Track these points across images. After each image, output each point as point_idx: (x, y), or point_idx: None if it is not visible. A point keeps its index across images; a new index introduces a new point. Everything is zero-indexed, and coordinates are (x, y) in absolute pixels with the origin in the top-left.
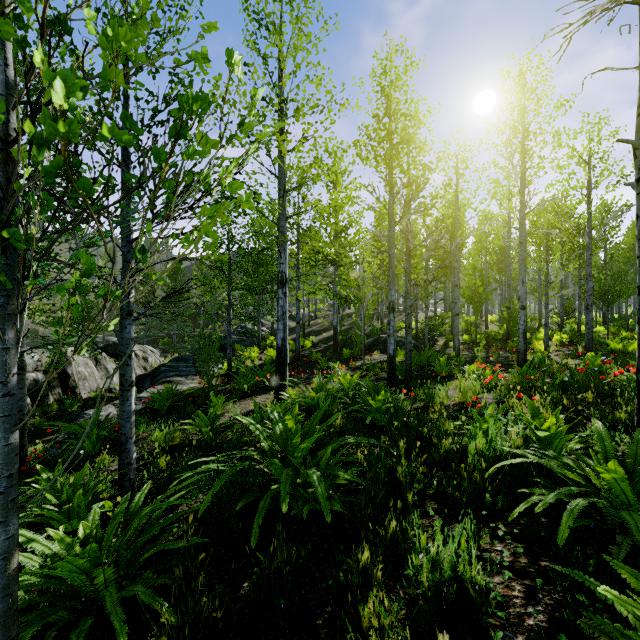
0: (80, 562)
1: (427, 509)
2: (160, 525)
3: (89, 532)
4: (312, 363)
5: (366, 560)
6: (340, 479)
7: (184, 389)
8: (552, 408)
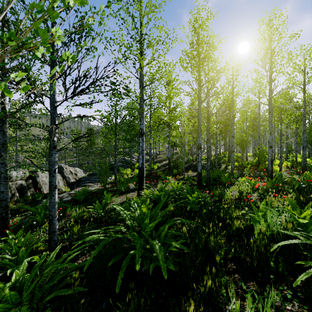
0: (1, 305)
1: (240, 283)
2: (61, 275)
3: (18, 278)
4: (157, 176)
5: (192, 311)
6: (173, 247)
7: (92, 189)
8: (296, 202)
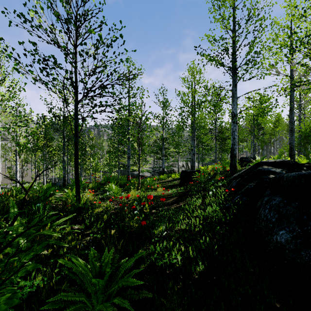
0: None
1: None
2: None
3: None
4: None
5: None
6: None
7: None
8: None
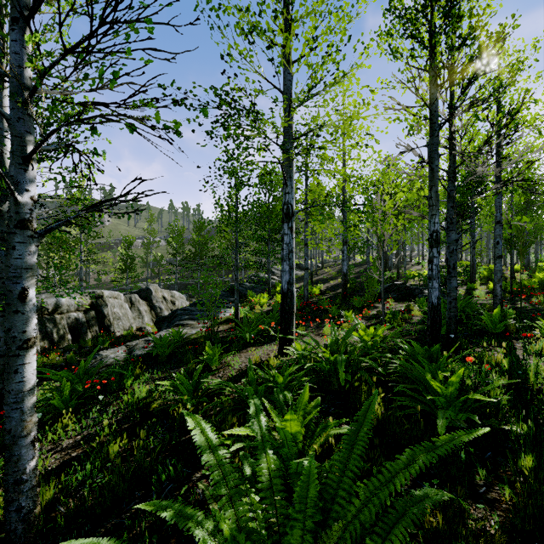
0: None
1: None
2: None
3: None
4: (321, 310)
5: None
6: None
7: (192, 333)
8: None
